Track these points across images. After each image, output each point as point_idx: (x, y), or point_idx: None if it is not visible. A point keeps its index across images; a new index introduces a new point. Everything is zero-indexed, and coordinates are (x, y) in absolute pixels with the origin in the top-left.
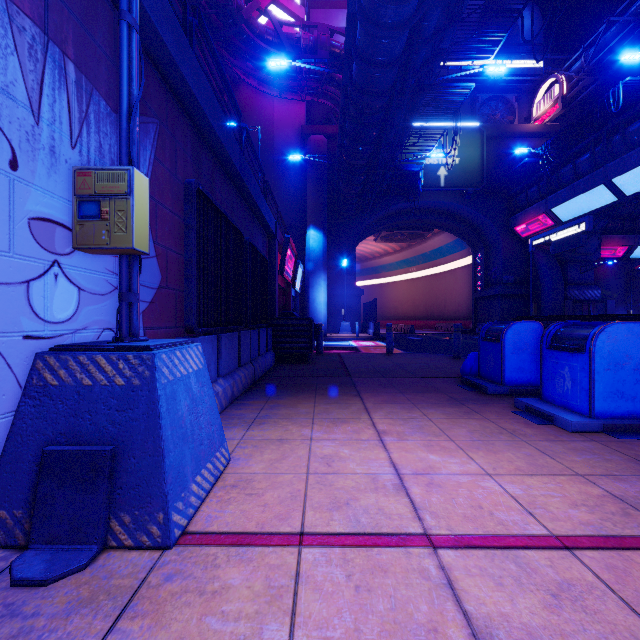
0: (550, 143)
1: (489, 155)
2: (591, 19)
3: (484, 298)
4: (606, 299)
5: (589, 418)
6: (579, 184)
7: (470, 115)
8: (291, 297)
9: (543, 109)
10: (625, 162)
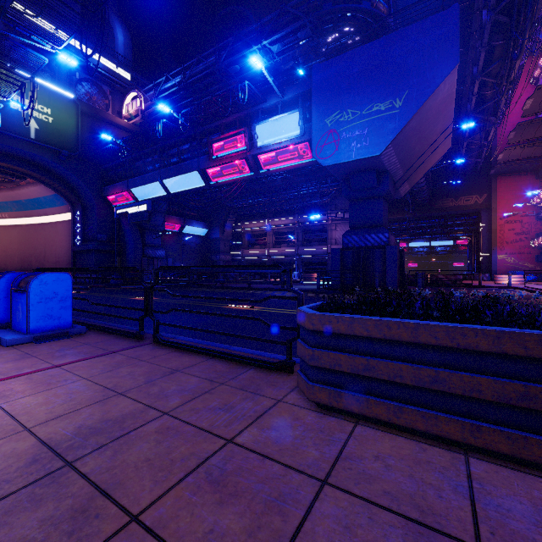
0: (127, 140)
1: (85, 128)
2: (165, 67)
3: (82, 252)
4: (170, 257)
5: (26, 335)
6: (147, 177)
7: (68, 84)
8: None
9: (130, 112)
10: (168, 172)
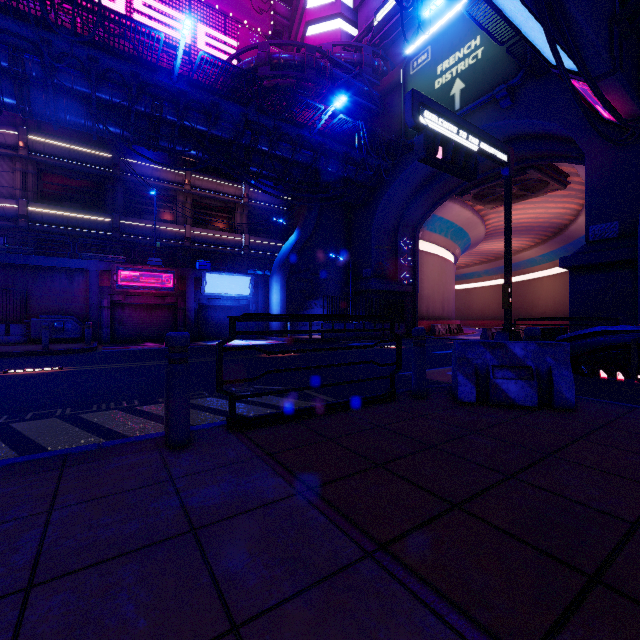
0: None
1: None
2: None
3: None
4: None
5: None
6: None
7: None
8: (189, 302)
9: None
10: None
